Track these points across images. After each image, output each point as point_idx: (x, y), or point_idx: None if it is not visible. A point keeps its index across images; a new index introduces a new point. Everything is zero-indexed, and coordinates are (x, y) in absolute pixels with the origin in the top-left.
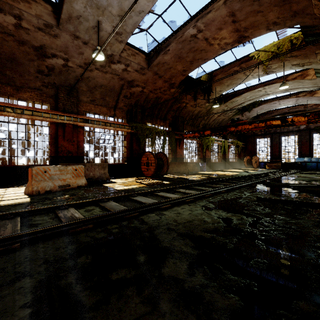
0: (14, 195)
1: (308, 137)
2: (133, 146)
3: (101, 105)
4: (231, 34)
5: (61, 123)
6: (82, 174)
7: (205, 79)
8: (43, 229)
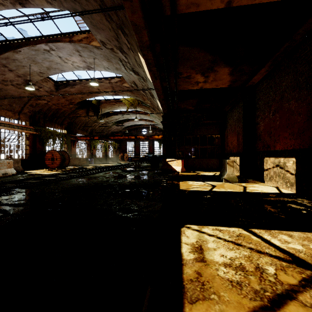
0: None
1: (152, 143)
2: (36, 145)
3: (7, 110)
4: (112, 91)
5: None
6: (12, 166)
7: (95, 103)
8: (56, 178)
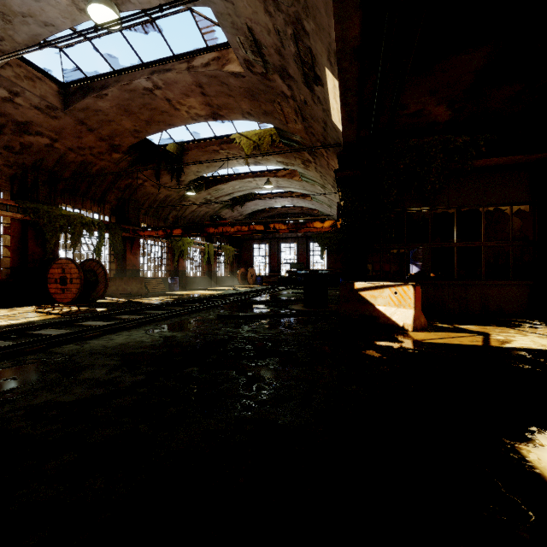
0: None
1: (306, 246)
2: (28, 246)
3: None
4: (203, 106)
5: None
6: None
7: (174, 150)
8: None
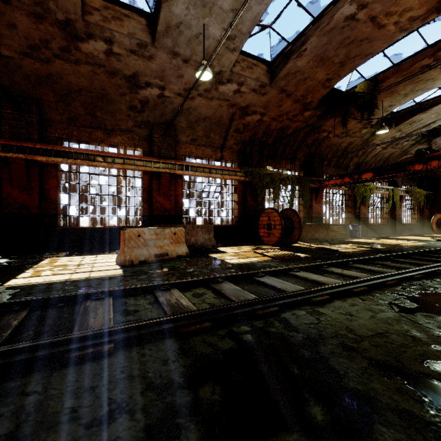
0: (105, 264)
1: None
2: (247, 200)
3: (204, 146)
4: None
5: (156, 173)
6: (182, 239)
7: (364, 89)
8: (142, 324)
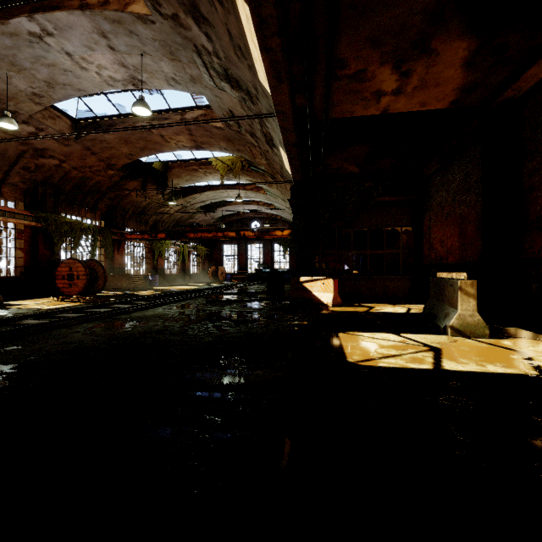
0: None
1: (270, 247)
2: (38, 248)
3: None
4: (189, 141)
5: None
6: None
7: (159, 168)
8: (41, 324)
